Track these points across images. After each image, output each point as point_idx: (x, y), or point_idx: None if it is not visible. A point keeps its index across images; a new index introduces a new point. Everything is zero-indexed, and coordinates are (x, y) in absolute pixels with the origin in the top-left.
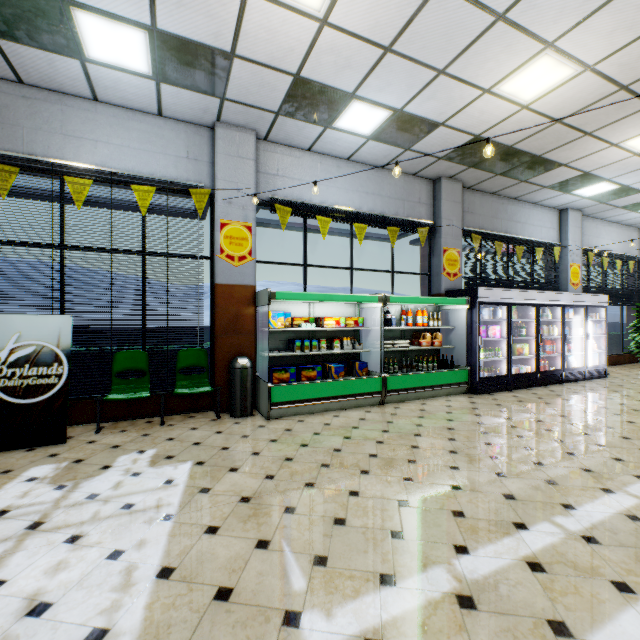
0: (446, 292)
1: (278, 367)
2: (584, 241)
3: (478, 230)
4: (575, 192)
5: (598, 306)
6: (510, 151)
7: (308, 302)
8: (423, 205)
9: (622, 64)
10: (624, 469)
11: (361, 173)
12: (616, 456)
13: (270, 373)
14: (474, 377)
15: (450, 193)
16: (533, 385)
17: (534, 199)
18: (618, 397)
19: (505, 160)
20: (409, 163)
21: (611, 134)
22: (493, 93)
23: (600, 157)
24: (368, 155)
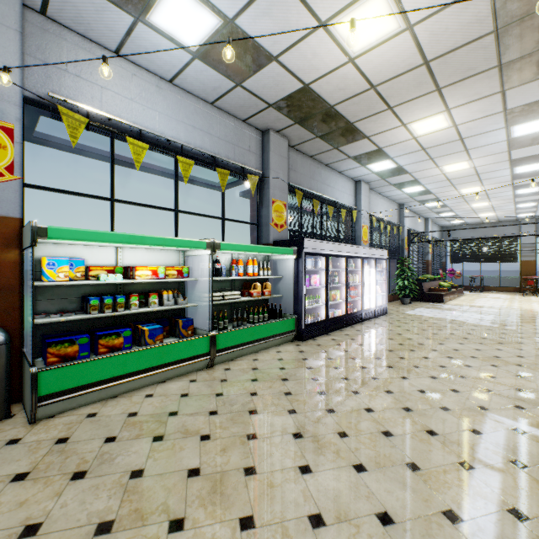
0: (274, 242)
1: (60, 337)
2: (369, 208)
3: (300, 187)
4: (369, 166)
5: (382, 259)
6: (331, 112)
7: (114, 246)
8: (253, 154)
9: (433, 33)
10: (458, 422)
11: (187, 103)
12: (441, 404)
13: (44, 348)
14: (300, 324)
15: (278, 147)
16: (344, 326)
17: (340, 168)
18: (404, 332)
19: (326, 122)
20: (240, 104)
21: (405, 113)
22: (328, 30)
23: (392, 135)
24: (195, 81)
